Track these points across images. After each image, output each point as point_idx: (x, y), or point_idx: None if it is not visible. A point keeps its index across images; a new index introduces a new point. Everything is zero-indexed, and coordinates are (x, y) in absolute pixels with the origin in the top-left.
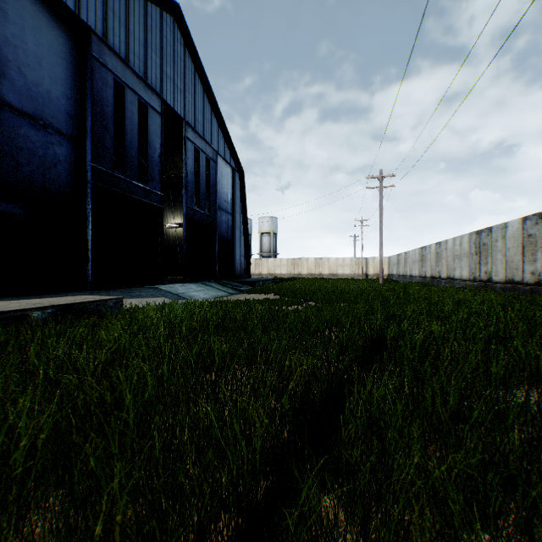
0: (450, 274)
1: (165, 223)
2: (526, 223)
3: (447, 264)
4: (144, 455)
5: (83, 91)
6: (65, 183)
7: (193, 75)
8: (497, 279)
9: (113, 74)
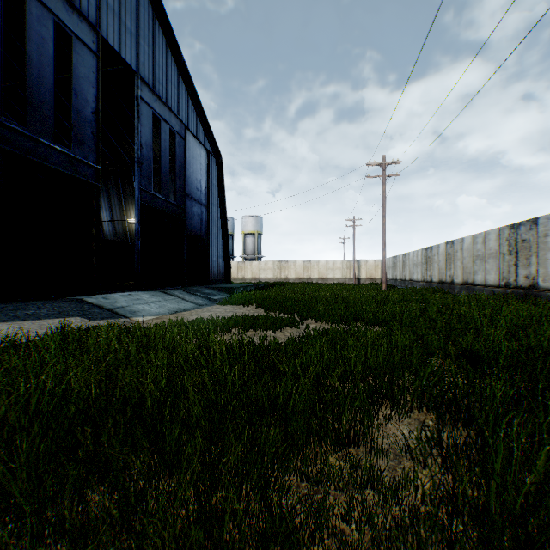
0: (469, 279)
1: (128, 217)
2: None
3: (464, 267)
4: None
5: None
6: None
7: (151, 20)
8: (548, 285)
9: None
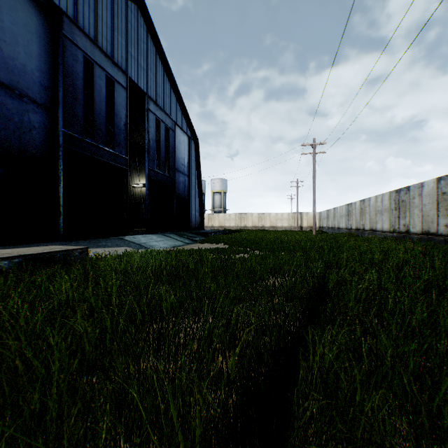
0: (373, 227)
1: (132, 183)
2: (440, 182)
3: (370, 218)
4: (62, 443)
5: (56, 66)
6: (39, 146)
7: (154, 57)
8: (414, 230)
9: (82, 51)
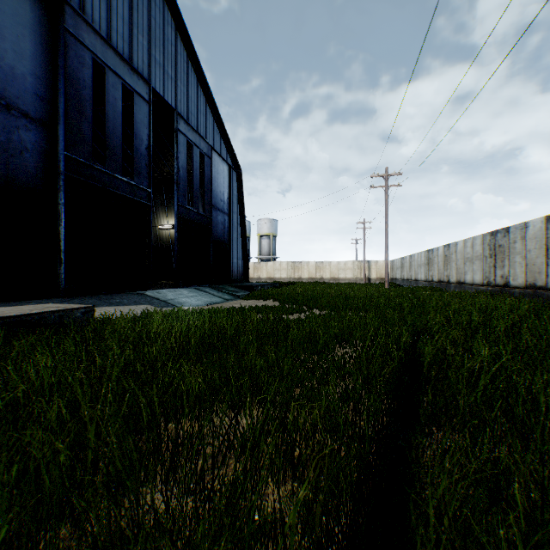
0: (461, 278)
1: (158, 224)
2: None
3: (457, 268)
4: None
5: (56, 71)
6: (33, 174)
7: (186, 63)
8: (516, 283)
9: (91, 52)
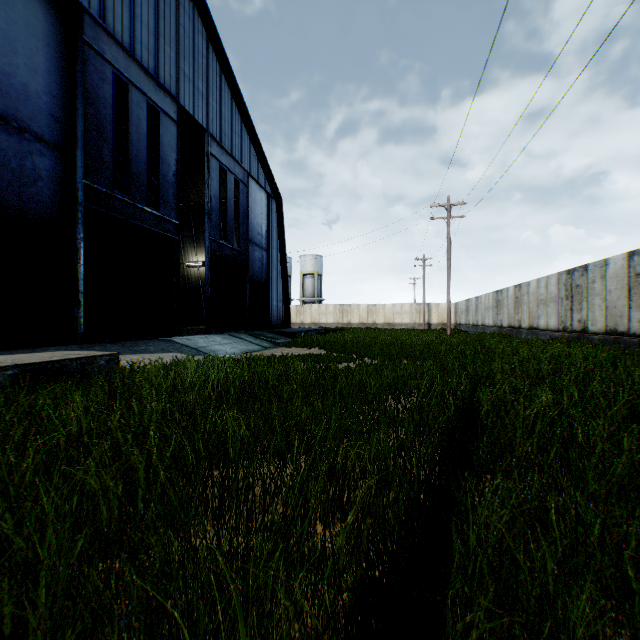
0: (534, 323)
1: (186, 261)
2: (633, 259)
3: (529, 311)
4: None
5: (73, 88)
6: (49, 205)
7: (218, 77)
8: (595, 328)
9: (113, 67)
